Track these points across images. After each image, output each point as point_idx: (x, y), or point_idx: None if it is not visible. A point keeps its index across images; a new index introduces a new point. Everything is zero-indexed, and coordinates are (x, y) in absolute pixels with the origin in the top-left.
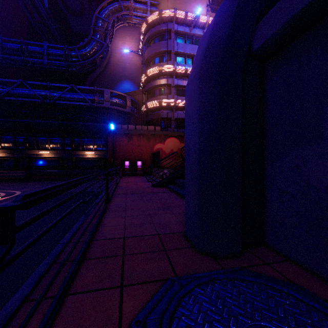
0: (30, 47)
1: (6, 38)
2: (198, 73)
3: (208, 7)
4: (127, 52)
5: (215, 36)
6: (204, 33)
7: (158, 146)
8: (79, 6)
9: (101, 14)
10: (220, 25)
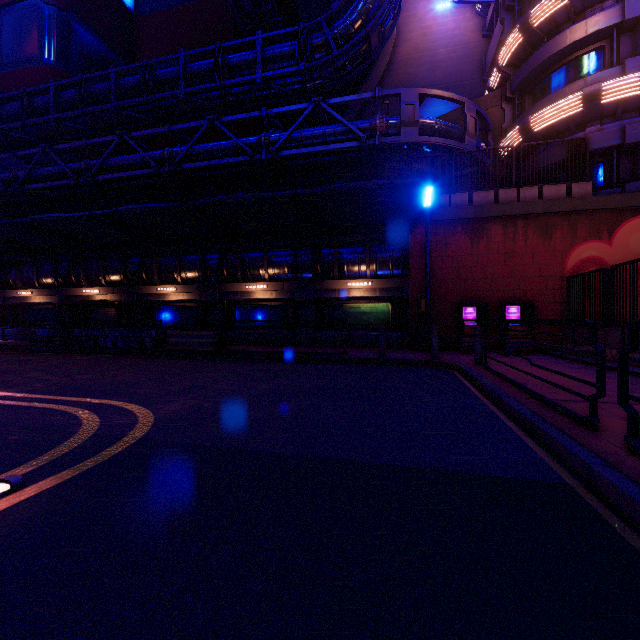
0: (232, 57)
1: (192, 52)
2: None
3: None
4: (440, 19)
5: None
6: None
7: (583, 252)
8: None
9: None
10: None
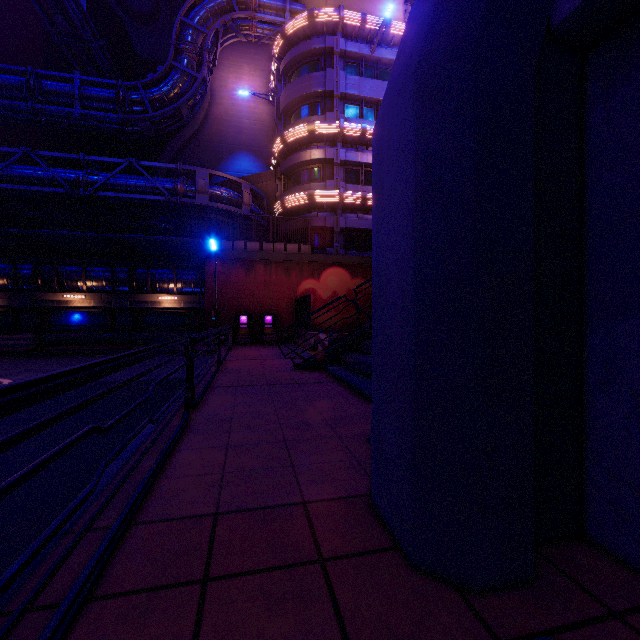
0: (46, 84)
1: None
2: (413, 77)
3: (408, 6)
4: (244, 96)
5: None
6: None
7: (306, 285)
8: (149, 4)
9: (191, 17)
10: None
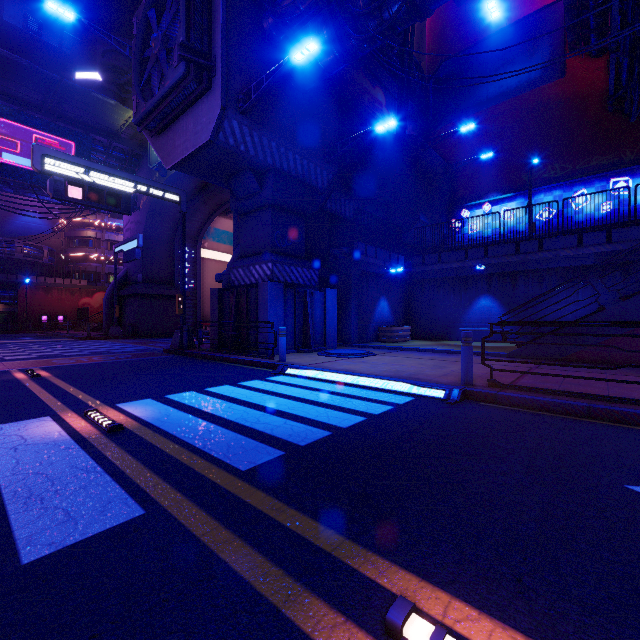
0: None
1: None
2: (105, 300)
3: None
4: None
5: (109, 293)
6: None
7: (84, 301)
8: None
9: None
10: (110, 291)
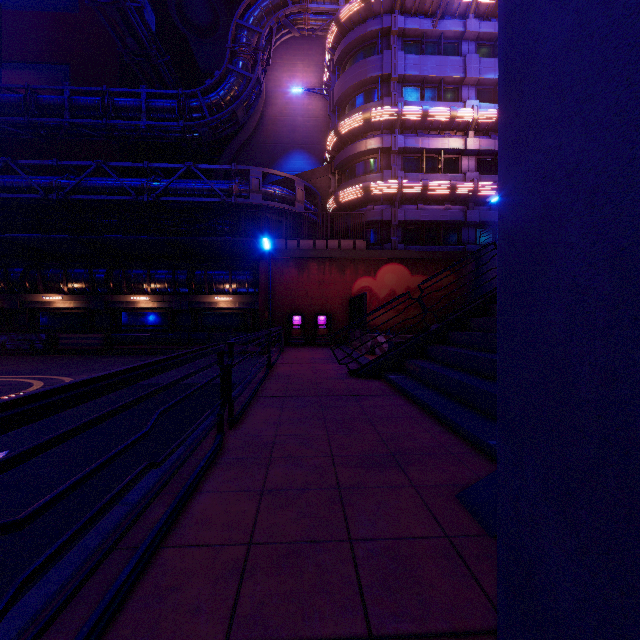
0: (118, 100)
1: (77, 88)
2: None
3: None
4: (298, 94)
5: None
6: (466, 26)
7: (361, 283)
8: (209, 17)
9: (246, 19)
10: None
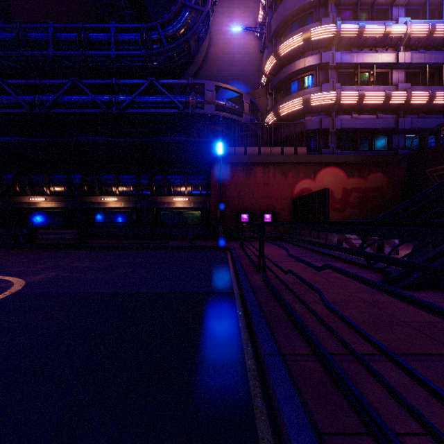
0: (92, 35)
1: (59, 25)
2: None
3: None
4: (236, 35)
5: None
6: None
7: (302, 185)
8: None
9: None
10: None
